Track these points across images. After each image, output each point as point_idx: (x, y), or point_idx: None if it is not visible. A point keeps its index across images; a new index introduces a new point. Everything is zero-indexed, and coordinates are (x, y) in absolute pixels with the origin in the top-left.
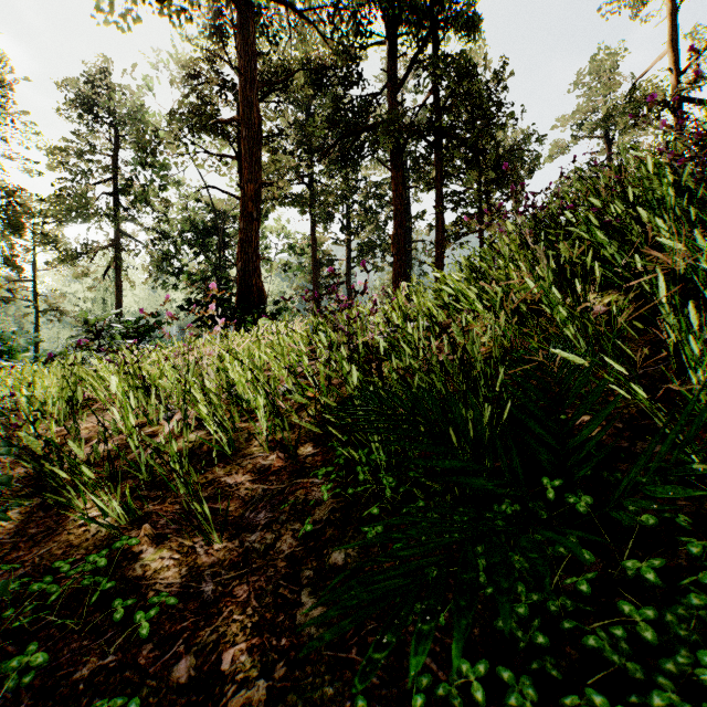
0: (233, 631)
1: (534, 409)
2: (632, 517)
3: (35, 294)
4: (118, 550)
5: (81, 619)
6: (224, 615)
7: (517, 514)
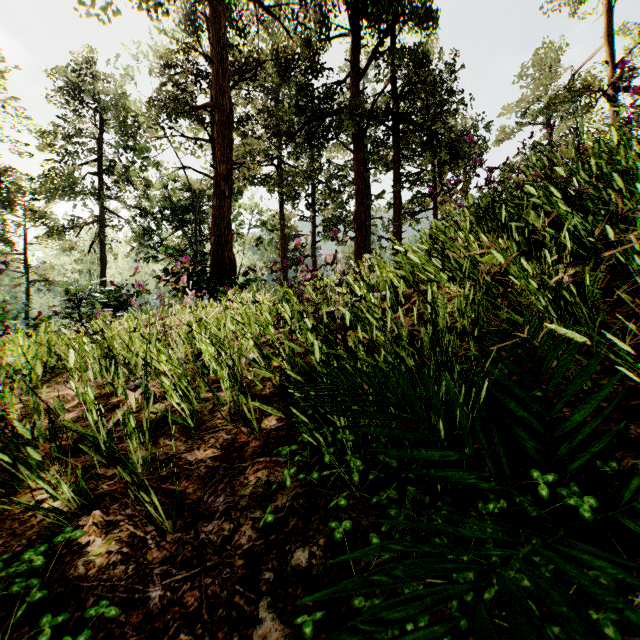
0: None
1: (514, 388)
2: None
3: (27, 266)
4: (63, 541)
5: (7, 633)
6: (170, 632)
7: (501, 508)
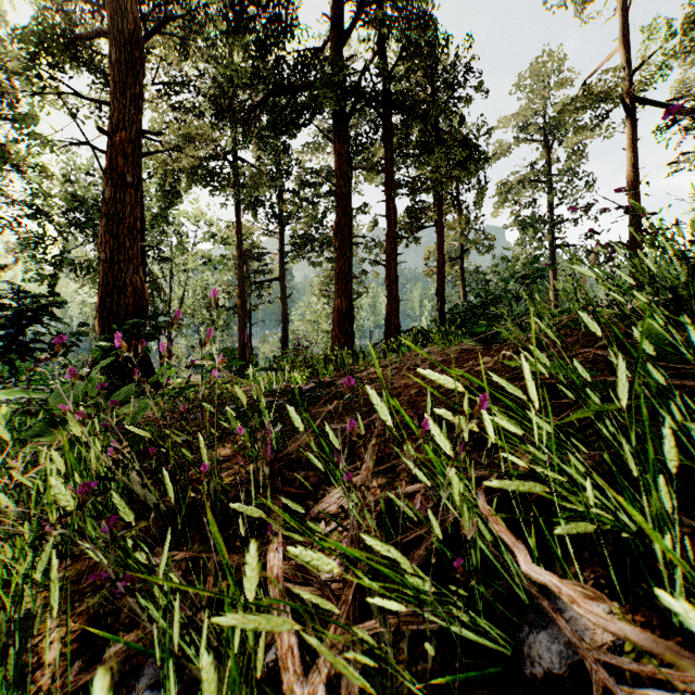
0: None
1: None
2: None
3: None
4: None
5: None
6: None
7: None
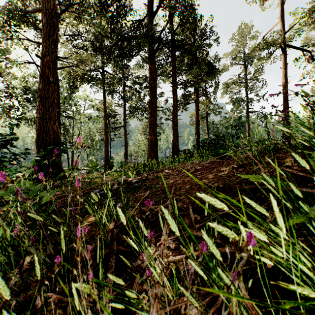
0: None
1: None
2: None
3: None
4: None
5: None
6: None
7: None
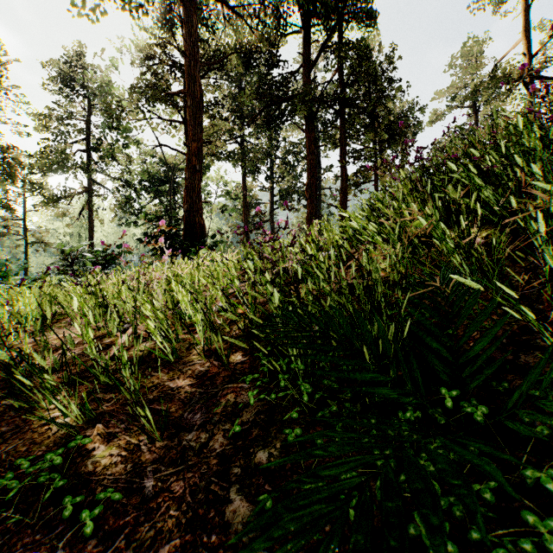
0: (169, 526)
1: (430, 326)
2: (529, 430)
3: (25, 230)
4: (74, 447)
5: (36, 512)
6: (162, 510)
7: (418, 418)
